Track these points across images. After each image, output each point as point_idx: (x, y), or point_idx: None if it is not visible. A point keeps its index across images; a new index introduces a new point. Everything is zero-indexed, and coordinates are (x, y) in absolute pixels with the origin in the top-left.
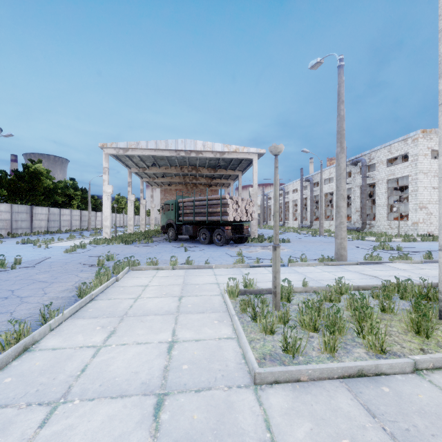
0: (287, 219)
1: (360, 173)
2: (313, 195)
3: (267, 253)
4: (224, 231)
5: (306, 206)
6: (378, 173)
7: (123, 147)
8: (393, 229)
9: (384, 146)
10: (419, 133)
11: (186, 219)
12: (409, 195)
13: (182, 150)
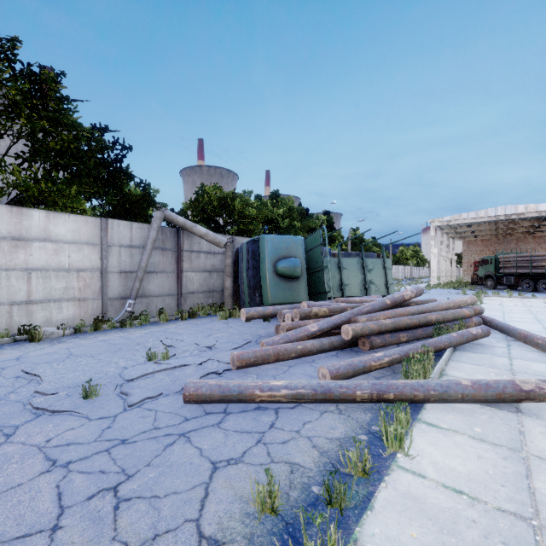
0: None
1: None
2: None
3: None
4: None
5: None
6: None
7: (447, 220)
8: None
9: None
10: None
11: (507, 272)
12: None
13: (502, 215)
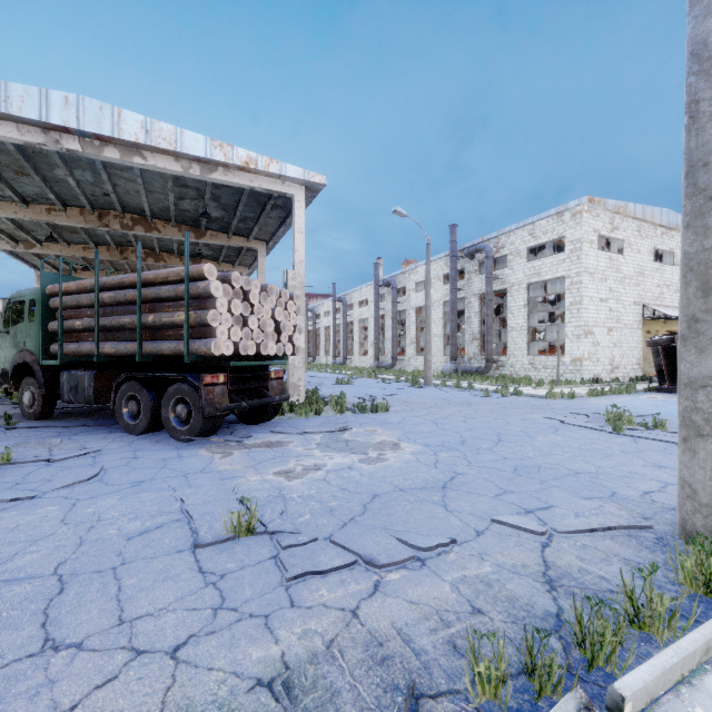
0: (350, 352)
1: (479, 272)
2: (397, 311)
3: (361, 483)
4: (199, 389)
5: (383, 330)
6: (511, 272)
7: None
8: (538, 371)
9: (523, 224)
10: (585, 203)
11: (73, 351)
12: (566, 311)
13: (69, 129)
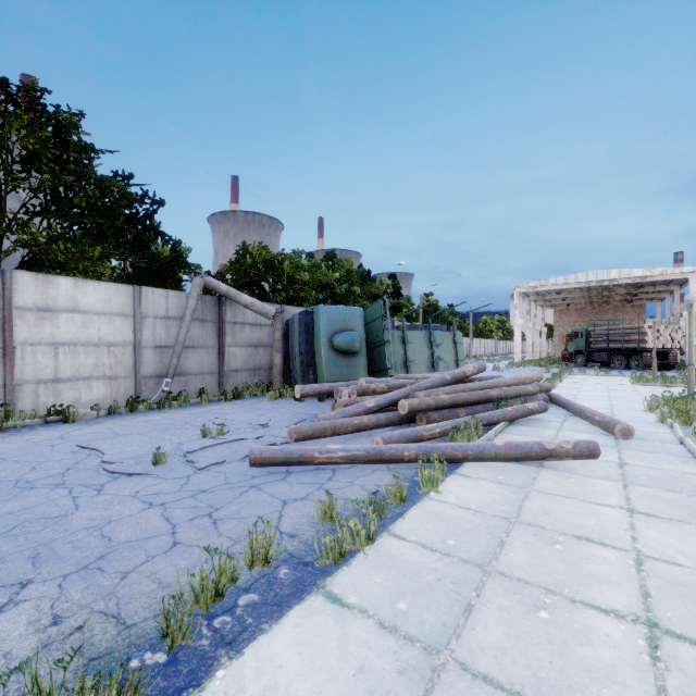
0: None
1: None
2: None
3: None
4: (642, 357)
5: None
6: None
7: (533, 286)
8: None
9: None
10: None
11: (598, 347)
12: None
13: (593, 280)
